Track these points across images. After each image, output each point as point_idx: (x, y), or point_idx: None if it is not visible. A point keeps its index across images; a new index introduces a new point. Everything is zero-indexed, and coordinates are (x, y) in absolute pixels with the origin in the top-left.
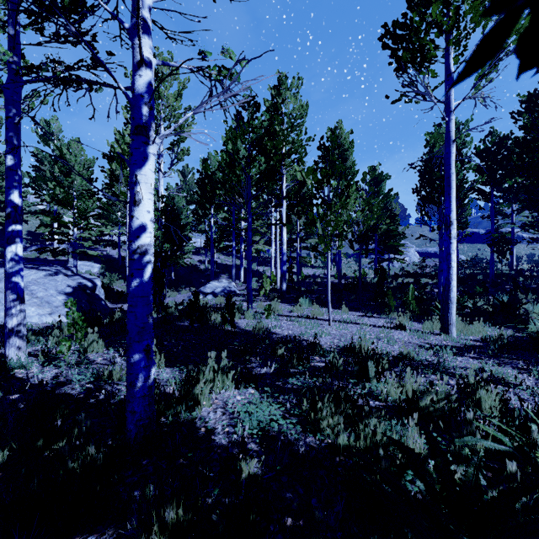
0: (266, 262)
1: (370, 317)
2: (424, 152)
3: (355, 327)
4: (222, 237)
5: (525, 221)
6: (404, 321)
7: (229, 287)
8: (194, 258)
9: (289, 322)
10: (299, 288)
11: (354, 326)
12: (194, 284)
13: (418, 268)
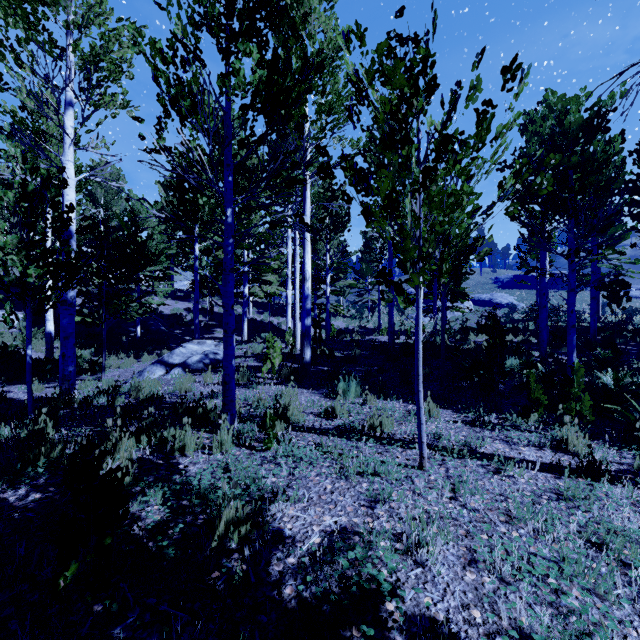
0: (282, 311)
1: (489, 429)
2: (515, 147)
3: (487, 473)
4: (216, 275)
5: (614, 260)
6: (579, 444)
7: (214, 353)
8: (181, 305)
9: (320, 458)
10: (331, 354)
11: (480, 469)
12: (171, 344)
13: (486, 319)
